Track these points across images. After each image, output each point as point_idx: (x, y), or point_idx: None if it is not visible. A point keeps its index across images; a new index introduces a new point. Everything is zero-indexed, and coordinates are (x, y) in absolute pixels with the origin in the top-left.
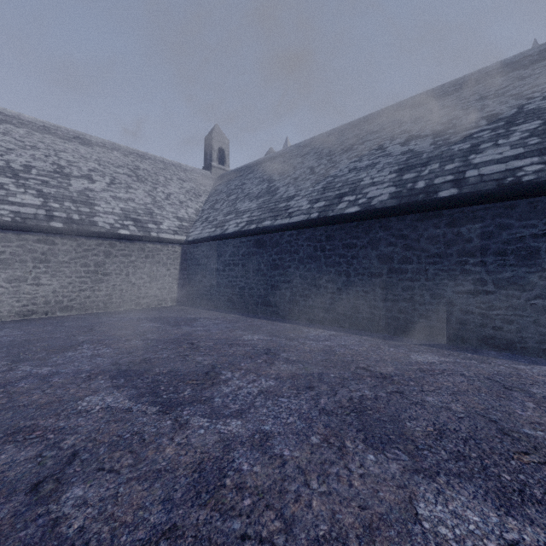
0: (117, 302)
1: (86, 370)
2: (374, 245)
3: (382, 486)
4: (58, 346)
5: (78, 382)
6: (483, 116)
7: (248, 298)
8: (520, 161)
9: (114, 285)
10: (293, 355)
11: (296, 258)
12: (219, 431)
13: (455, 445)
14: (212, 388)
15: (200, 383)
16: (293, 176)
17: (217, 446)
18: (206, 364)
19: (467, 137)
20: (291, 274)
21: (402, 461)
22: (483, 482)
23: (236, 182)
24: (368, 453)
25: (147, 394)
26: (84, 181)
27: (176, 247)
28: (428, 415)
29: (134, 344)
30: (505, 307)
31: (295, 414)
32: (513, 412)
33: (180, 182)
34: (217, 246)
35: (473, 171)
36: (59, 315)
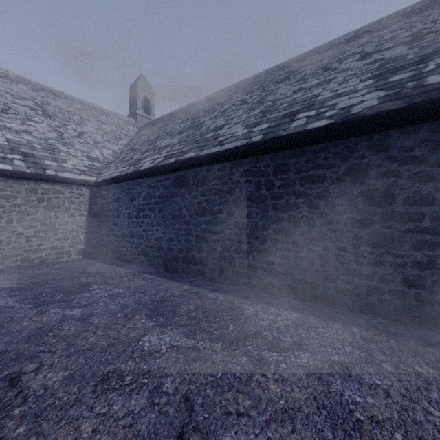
0: None
1: None
2: (358, 176)
3: None
4: None
5: None
6: None
7: (166, 251)
8: None
9: None
10: None
11: (230, 199)
12: None
13: None
14: None
15: None
16: (220, 109)
17: None
18: None
19: None
20: (222, 221)
21: None
22: None
23: (159, 125)
24: None
25: None
26: None
27: (82, 190)
28: None
29: None
30: None
31: None
32: None
33: (99, 124)
34: (129, 187)
35: None
36: None
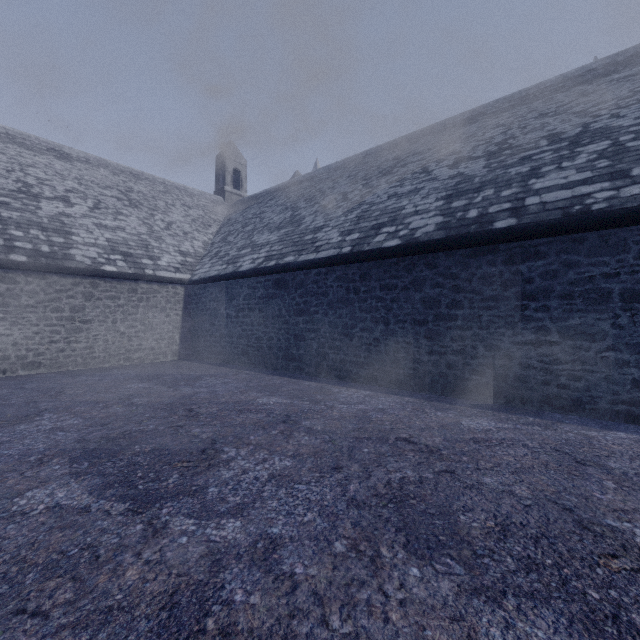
0: (100, 356)
1: (39, 451)
2: (418, 286)
3: (430, 619)
4: (8, 417)
5: (23, 469)
6: (543, 135)
7: (267, 350)
8: (589, 187)
9: (97, 335)
10: (317, 423)
11: (324, 301)
12: (209, 538)
13: (523, 548)
14: (207, 473)
15: (193, 466)
16: (321, 203)
17: (202, 563)
18: (204, 438)
19: (526, 159)
20: (318, 321)
21: (456, 575)
22: (564, 605)
23: (254, 210)
24: (410, 565)
25: (116, 484)
26: (58, 204)
27: (177, 288)
28: (487, 504)
29: (113, 412)
30: (572, 361)
31: (315, 508)
32: (590, 496)
33: (185, 209)
34: (228, 286)
35: (533, 197)
36: (21, 374)
